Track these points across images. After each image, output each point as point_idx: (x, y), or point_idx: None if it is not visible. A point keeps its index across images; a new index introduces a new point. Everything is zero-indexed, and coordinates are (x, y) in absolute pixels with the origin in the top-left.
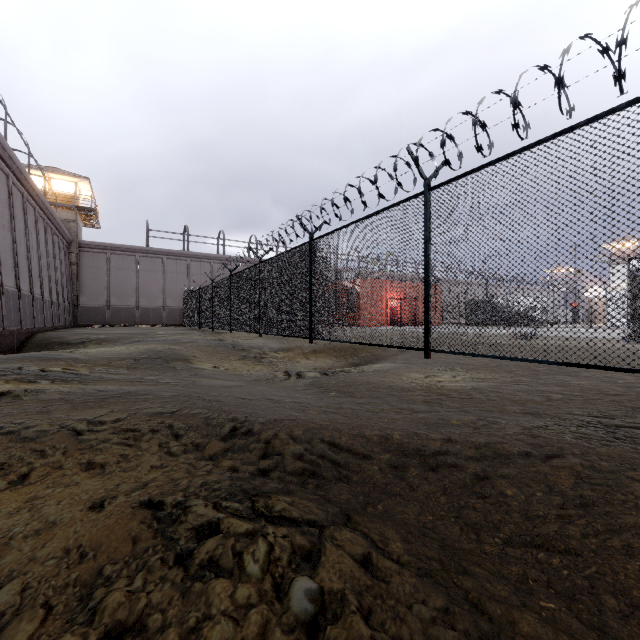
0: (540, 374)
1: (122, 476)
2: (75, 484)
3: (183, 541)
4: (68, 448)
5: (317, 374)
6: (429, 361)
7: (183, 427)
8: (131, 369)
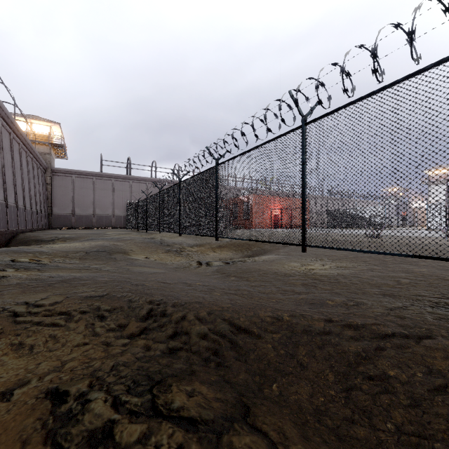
0: (388, 263)
1: (46, 356)
2: (2, 365)
3: (72, 448)
4: (4, 330)
5: (221, 263)
6: (303, 253)
7: (108, 309)
8: (82, 260)
